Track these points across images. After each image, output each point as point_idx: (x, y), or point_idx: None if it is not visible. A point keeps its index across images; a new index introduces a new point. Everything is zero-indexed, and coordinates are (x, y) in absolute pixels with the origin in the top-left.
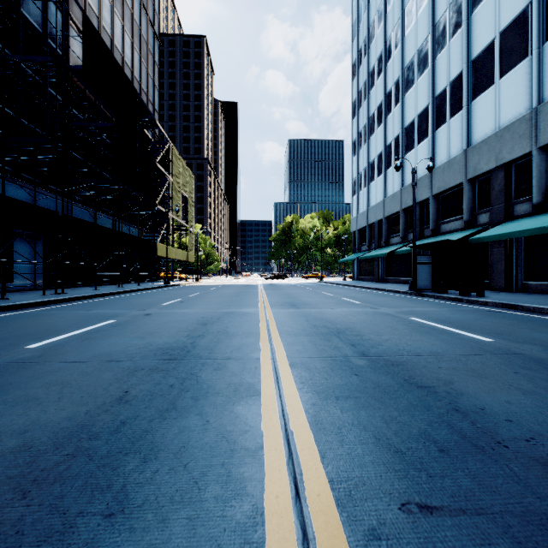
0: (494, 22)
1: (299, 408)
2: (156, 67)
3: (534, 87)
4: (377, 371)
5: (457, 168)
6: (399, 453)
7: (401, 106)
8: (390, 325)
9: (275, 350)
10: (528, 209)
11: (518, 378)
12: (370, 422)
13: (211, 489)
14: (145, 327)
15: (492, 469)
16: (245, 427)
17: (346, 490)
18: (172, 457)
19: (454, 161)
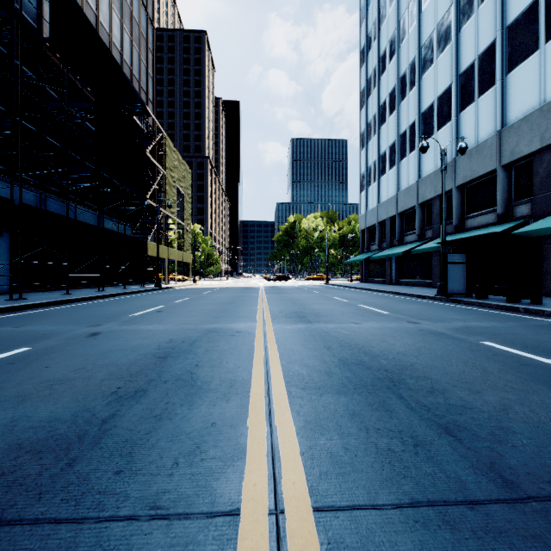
0: None
1: None
2: (149, 53)
3: None
4: None
5: (488, 153)
6: None
7: (417, 89)
8: (469, 361)
9: (279, 458)
10: None
11: None
12: None
13: None
14: (61, 365)
15: None
16: None
17: None
18: None
19: (484, 145)
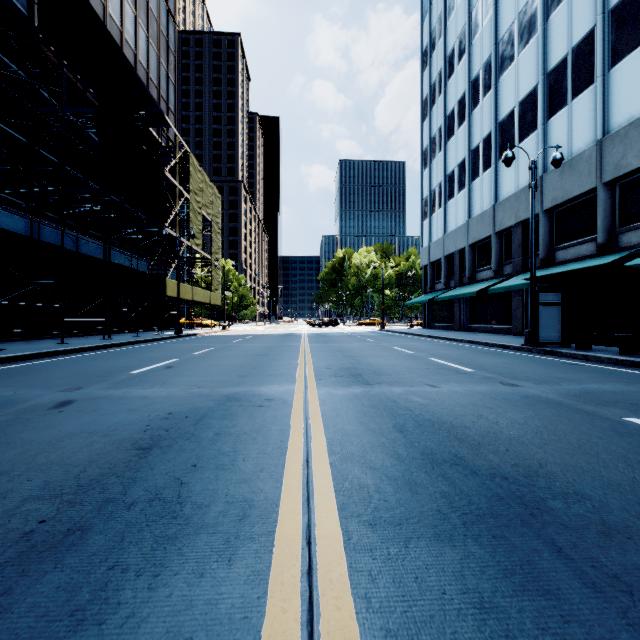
0: None
1: None
2: (171, 54)
3: None
4: None
5: (586, 168)
6: None
7: (493, 94)
8: (630, 457)
9: None
10: None
11: None
12: None
13: None
14: None
15: None
16: None
17: None
18: None
19: (580, 159)
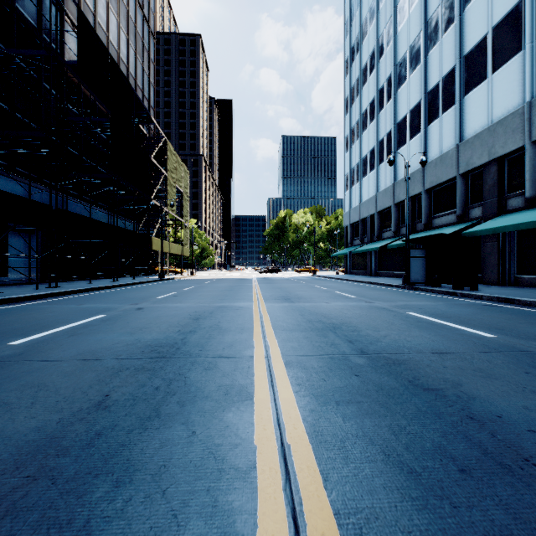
0: (487, 17)
1: (296, 416)
2: (151, 64)
3: (528, 81)
4: (378, 370)
5: (450, 162)
6: (414, 474)
7: (393, 102)
8: (387, 320)
9: (269, 347)
10: (521, 203)
11: (531, 379)
12: (376, 433)
13: (192, 525)
14: (136, 322)
15: (526, 497)
16: (235, 440)
17: (356, 526)
18: (149, 480)
19: (446, 156)
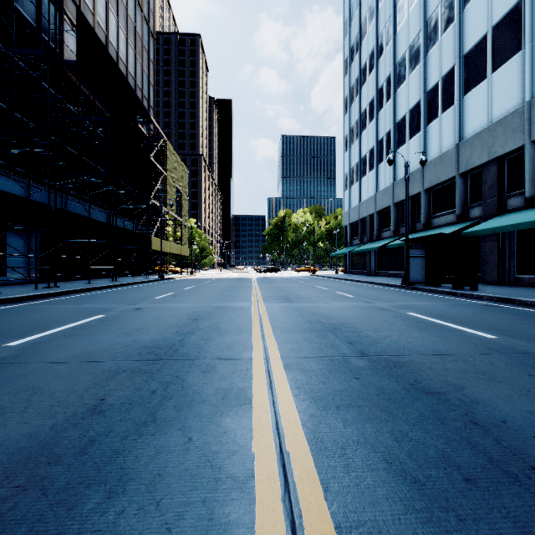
0: (486, 17)
1: (295, 421)
2: (151, 63)
3: (527, 81)
4: (379, 373)
5: (449, 162)
6: (417, 484)
7: (392, 102)
8: (387, 321)
9: (268, 349)
10: (521, 202)
11: (534, 382)
12: (378, 440)
13: None
14: (134, 323)
15: None
16: (233, 447)
17: None
18: (143, 490)
19: (446, 155)
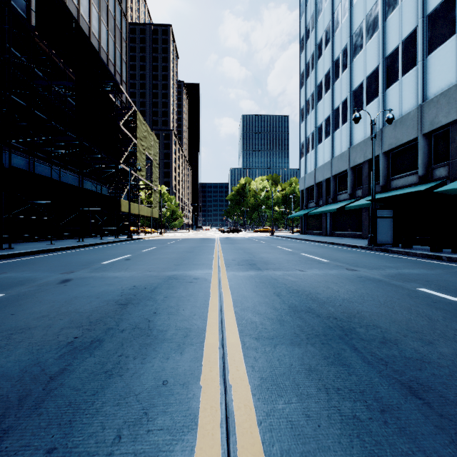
0: None
1: None
2: (123, 41)
3: None
4: None
5: (411, 123)
6: None
7: (349, 71)
8: (412, 308)
9: (234, 429)
10: None
11: None
12: None
13: None
14: (26, 312)
15: None
16: None
17: None
18: None
19: (407, 117)
